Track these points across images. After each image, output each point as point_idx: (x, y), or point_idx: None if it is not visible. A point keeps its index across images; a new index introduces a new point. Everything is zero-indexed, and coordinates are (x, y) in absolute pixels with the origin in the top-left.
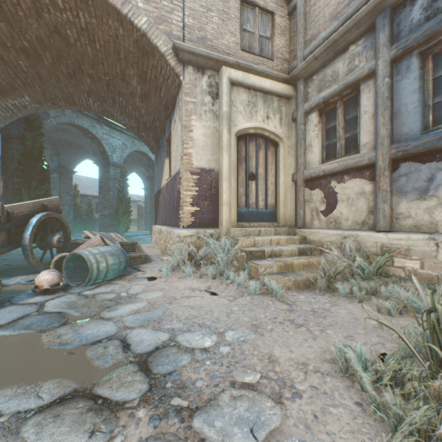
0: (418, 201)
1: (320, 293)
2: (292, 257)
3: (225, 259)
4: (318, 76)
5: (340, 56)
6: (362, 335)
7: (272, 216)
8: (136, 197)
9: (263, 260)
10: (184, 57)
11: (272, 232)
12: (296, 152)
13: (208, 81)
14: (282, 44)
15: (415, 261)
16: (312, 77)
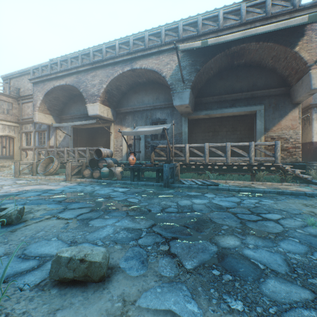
0: None
1: None
2: None
3: None
4: (25, 125)
5: (29, 124)
6: None
7: (12, 158)
8: None
9: (6, 167)
10: None
11: (11, 162)
12: (20, 142)
13: None
14: (16, 112)
15: None
16: (24, 124)
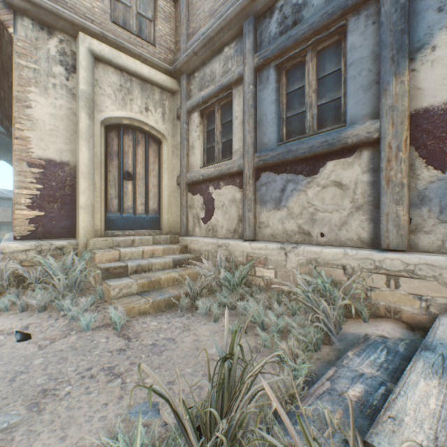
0: (275, 211)
1: (181, 313)
2: (164, 271)
3: (68, 281)
4: (199, 73)
5: (217, 56)
6: (186, 378)
7: (154, 222)
8: (11, 194)
9: (125, 277)
10: (15, 2)
11: (150, 241)
12: (180, 153)
13: (60, 46)
14: (167, 31)
15: (271, 270)
16: (194, 73)
